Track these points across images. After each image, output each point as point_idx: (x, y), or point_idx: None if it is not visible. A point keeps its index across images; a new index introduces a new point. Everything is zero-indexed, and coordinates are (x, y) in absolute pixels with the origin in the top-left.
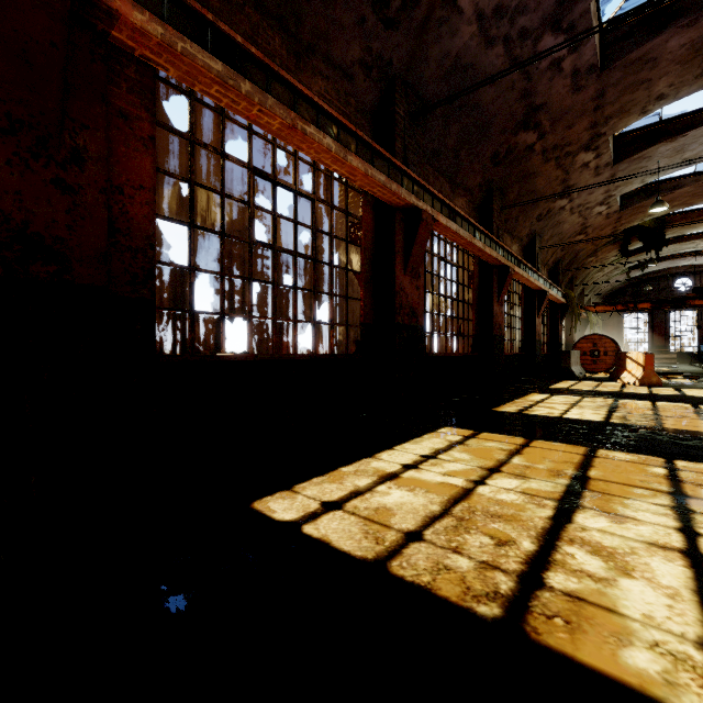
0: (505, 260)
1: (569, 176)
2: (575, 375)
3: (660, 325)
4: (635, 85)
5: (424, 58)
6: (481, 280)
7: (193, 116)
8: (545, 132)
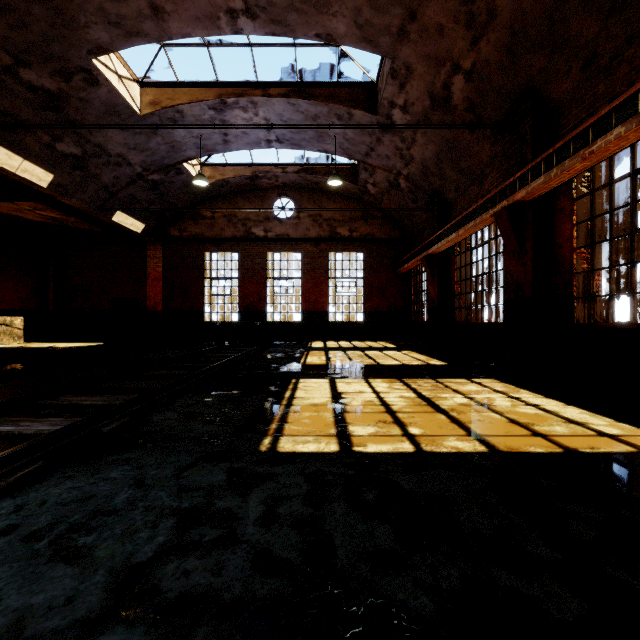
0: None
1: None
2: None
3: None
4: None
5: None
6: None
7: (591, 178)
8: None
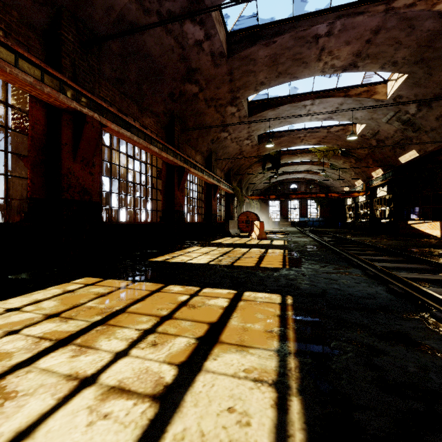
0: (182, 163)
1: (225, 119)
2: (231, 234)
3: (285, 207)
4: (248, 72)
5: (90, 3)
6: (168, 175)
7: None
8: (203, 87)
